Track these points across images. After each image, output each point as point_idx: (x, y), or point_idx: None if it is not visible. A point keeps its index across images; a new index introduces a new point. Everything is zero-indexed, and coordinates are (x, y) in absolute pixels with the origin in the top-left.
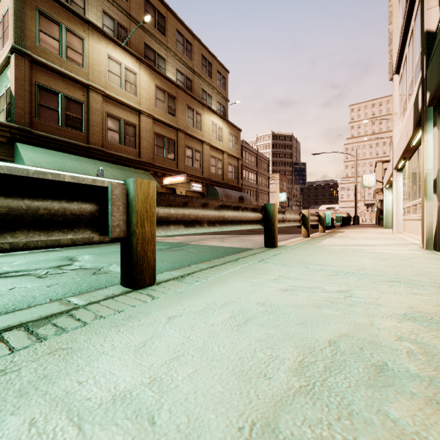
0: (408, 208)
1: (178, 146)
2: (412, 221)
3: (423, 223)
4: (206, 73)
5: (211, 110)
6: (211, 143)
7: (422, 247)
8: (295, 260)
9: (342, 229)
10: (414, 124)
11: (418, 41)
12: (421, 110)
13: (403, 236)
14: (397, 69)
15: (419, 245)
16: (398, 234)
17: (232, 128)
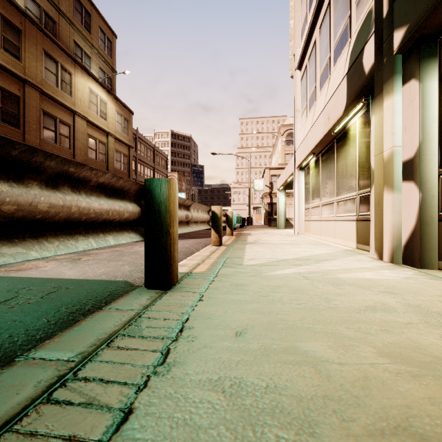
0: (314, 208)
1: (26, 107)
2: (323, 222)
3: (382, 225)
4: (82, 23)
5: (88, 73)
6: (88, 117)
7: (378, 259)
8: (279, 438)
9: (246, 231)
10: (351, 97)
11: (342, 7)
12: (372, 69)
13: (314, 239)
14: (300, 62)
15: (364, 254)
16: (302, 235)
17: (120, 107)
